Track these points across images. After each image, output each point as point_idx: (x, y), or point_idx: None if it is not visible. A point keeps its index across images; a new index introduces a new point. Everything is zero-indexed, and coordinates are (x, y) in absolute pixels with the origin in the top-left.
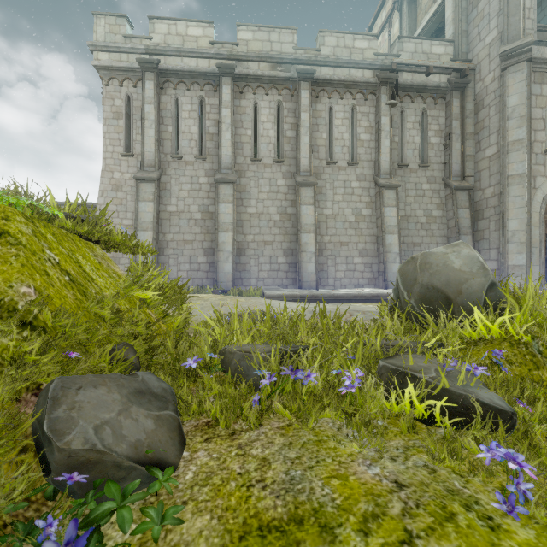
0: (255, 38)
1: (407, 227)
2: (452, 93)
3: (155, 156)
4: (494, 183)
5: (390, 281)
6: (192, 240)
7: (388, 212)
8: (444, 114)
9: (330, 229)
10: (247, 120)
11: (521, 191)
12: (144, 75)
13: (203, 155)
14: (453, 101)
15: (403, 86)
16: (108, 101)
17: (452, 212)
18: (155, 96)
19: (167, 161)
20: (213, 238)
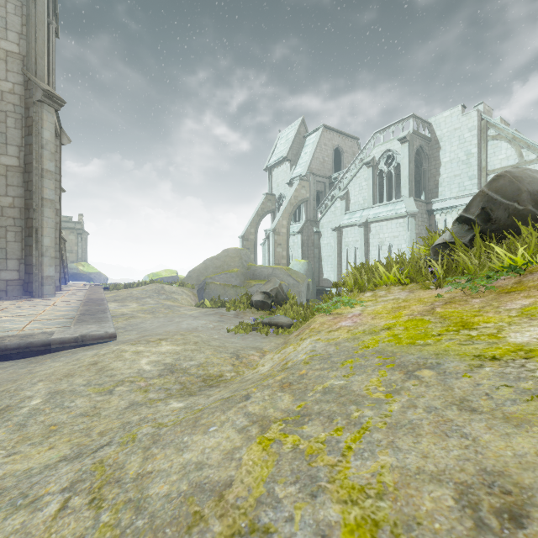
0: None
1: None
2: None
3: None
4: (14, 195)
5: None
6: None
7: None
8: None
9: None
10: None
11: (53, 215)
12: None
13: None
14: None
15: None
16: None
17: None
18: None
19: None
20: None
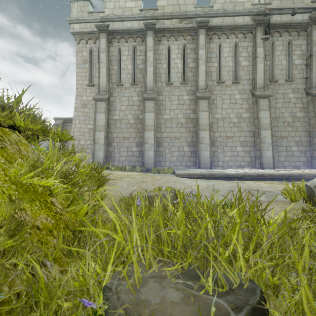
0: (169, 3)
1: (276, 125)
2: (313, 26)
3: (106, 85)
4: None
5: (264, 163)
6: (129, 137)
7: (263, 114)
8: (306, 42)
9: (219, 128)
10: (163, 58)
11: None
12: (99, 35)
13: (136, 82)
14: (313, 32)
15: (274, 25)
16: (79, 53)
17: (313, 113)
18: (106, 47)
19: (114, 87)
20: (141, 135)
